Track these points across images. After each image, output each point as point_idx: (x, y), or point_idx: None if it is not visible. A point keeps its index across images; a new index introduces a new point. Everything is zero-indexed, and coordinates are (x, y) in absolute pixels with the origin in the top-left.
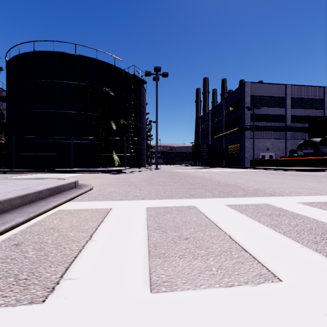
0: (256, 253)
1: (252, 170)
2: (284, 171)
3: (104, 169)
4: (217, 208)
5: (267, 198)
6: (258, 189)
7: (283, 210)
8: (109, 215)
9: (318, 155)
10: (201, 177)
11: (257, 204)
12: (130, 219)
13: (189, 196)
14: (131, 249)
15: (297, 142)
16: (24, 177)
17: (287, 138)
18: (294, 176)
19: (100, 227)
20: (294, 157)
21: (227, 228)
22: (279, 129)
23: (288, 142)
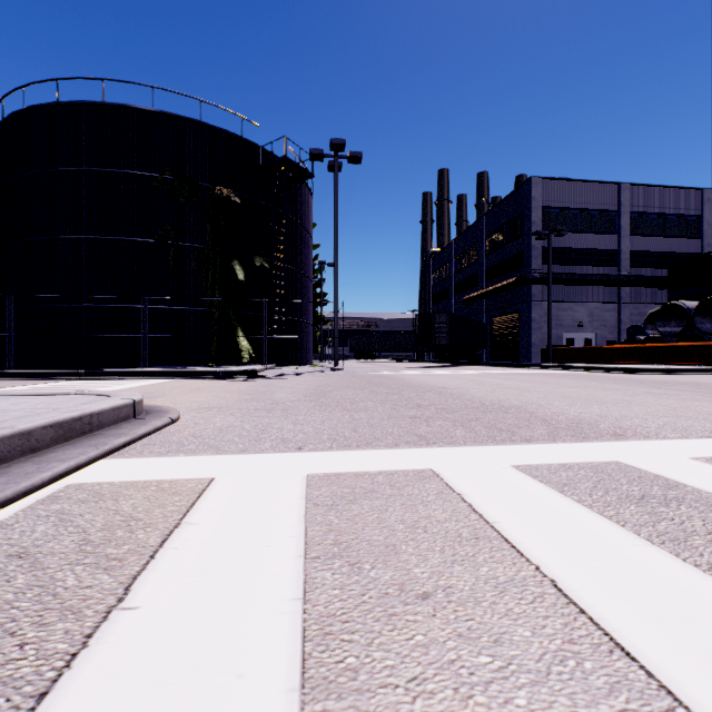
0: (664, 664)
1: (549, 371)
2: (620, 375)
3: (216, 371)
4: (495, 476)
5: (612, 445)
6: (580, 420)
7: (669, 484)
8: (202, 502)
9: (692, 338)
10: (437, 387)
11: (595, 464)
12: (257, 517)
13: (416, 440)
14: (244, 647)
15: (644, 310)
16: (27, 388)
17: (622, 300)
18: (648, 385)
19: (165, 549)
20: (638, 342)
21: (538, 551)
22: (606, 281)
23: (624, 309)
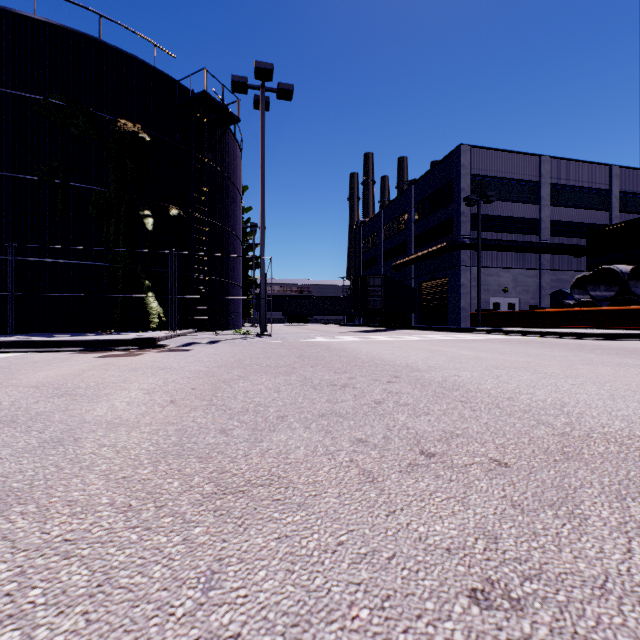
0: None
1: (494, 336)
2: (580, 341)
3: (93, 340)
4: None
5: None
6: None
7: None
8: None
9: (624, 302)
10: (402, 367)
11: None
12: None
13: None
14: None
15: (561, 277)
16: None
17: (543, 267)
18: None
19: None
20: (564, 306)
21: None
22: (530, 248)
23: (544, 276)
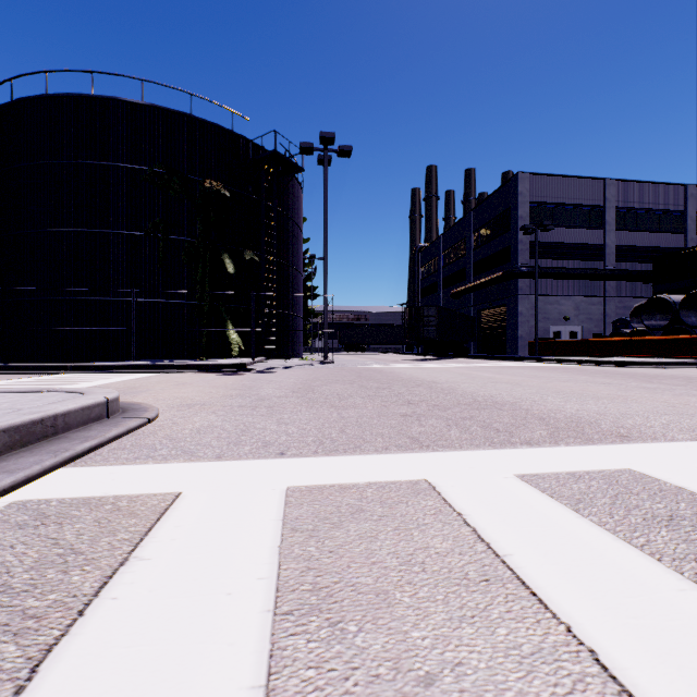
0: None
1: (537, 364)
2: (608, 368)
3: (205, 364)
4: (498, 489)
5: (620, 449)
6: (579, 419)
7: (696, 499)
8: (160, 527)
9: (678, 332)
10: (427, 381)
11: (607, 473)
12: (222, 548)
13: (408, 443)
14: None
15: (629, 304)
16: (9, 382)
17: (608, 294)
18: (639, 378)
19: (100, 600)
20: (623, 335)
21: (564, 600)
22: (592, 275)
23: (610, 303)
